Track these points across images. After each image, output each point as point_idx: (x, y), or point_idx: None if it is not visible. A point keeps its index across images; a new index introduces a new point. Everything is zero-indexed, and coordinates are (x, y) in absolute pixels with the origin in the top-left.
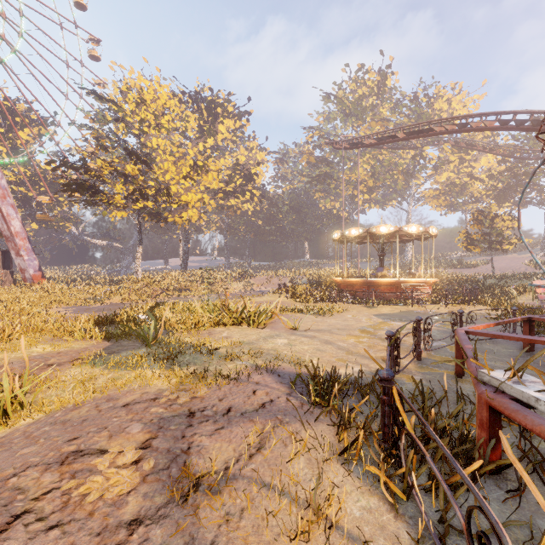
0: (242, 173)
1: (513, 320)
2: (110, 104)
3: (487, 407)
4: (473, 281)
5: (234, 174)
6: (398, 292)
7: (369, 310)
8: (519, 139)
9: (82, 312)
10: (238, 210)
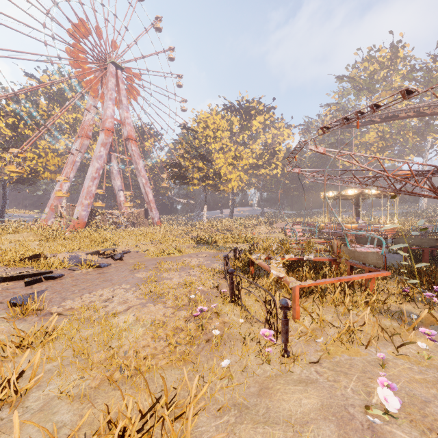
0: (269, 151)
1: None
2: (191, 130)
3: None
4: None
5: (263, 152)
6: None
7: None
8: None
9: None
10: (267, 176)
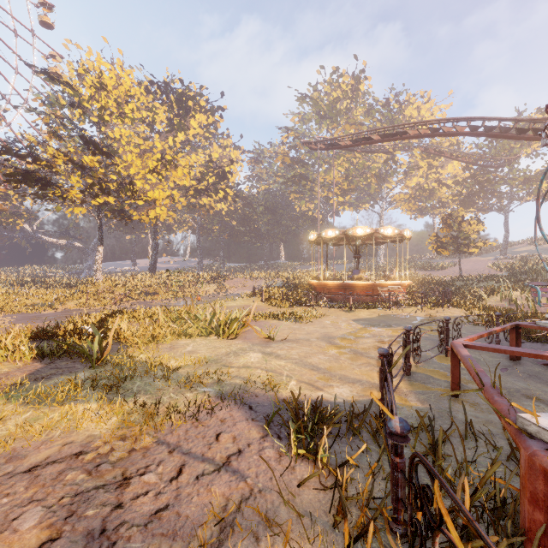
0: (215, 170)
1: (504, 328)
2: (64, 87)
3: (546, 478)
4: (443, 283)
5: (207, 171)
6: (375, 295)
7: (347, 314)
8: (482, 148)
9: (25, 321)
10: (210, 210)
